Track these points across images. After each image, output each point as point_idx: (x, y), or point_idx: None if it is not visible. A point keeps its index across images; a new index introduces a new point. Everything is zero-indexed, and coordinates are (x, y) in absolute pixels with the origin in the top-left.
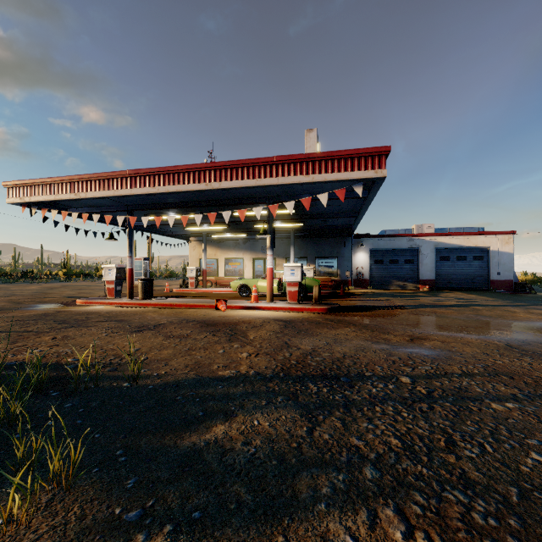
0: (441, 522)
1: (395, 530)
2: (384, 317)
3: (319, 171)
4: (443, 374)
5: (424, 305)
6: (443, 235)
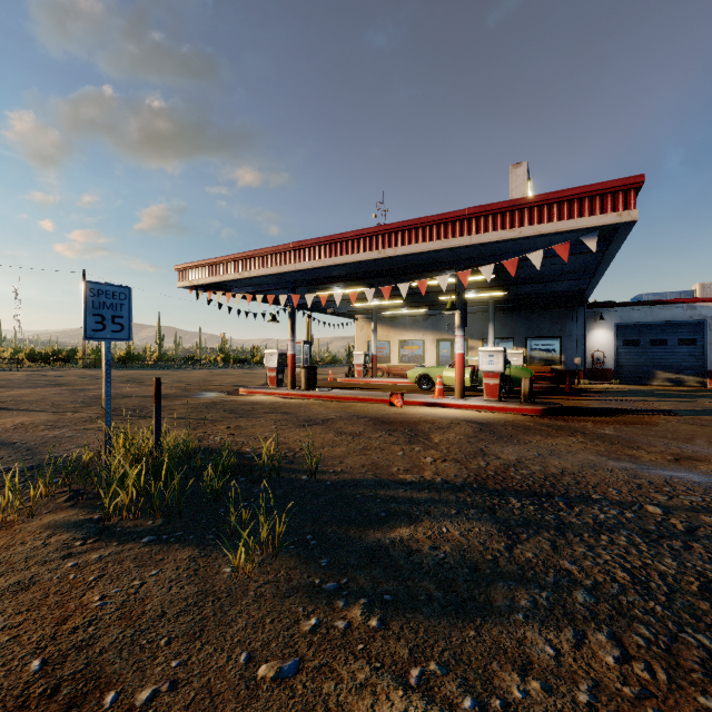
0: (670, 660)
1: (606, 652)
2: (634, 425)
3: (530, 222)
4: None
5: (711, 411)
6: None
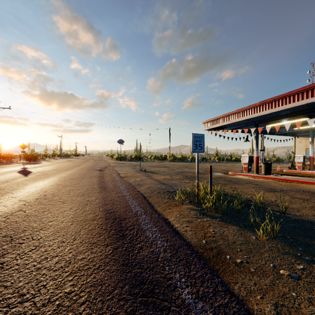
0: None
1: None
2: None
3: None
4: None
5: None
6: None
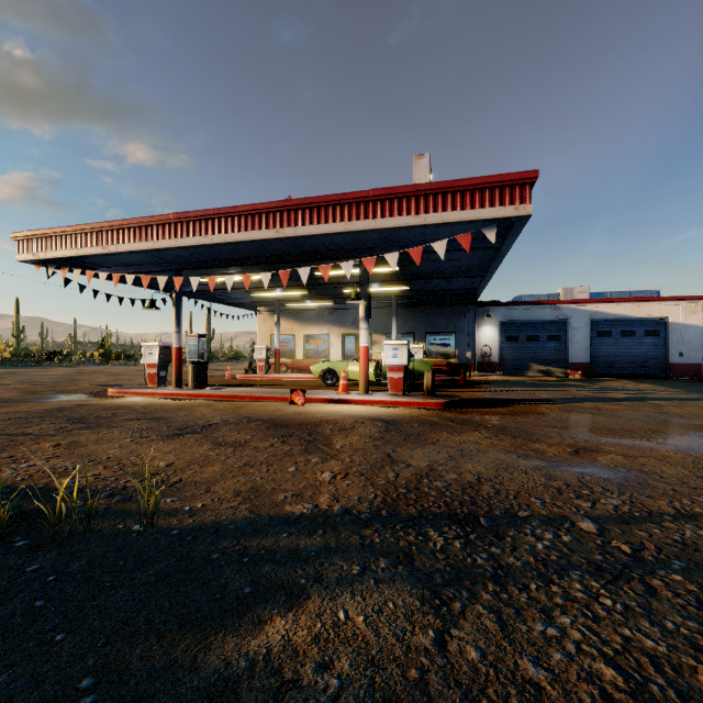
0: None
1: None
2: (526, 415)
3: (434, 209)
4: (646, 515)
5: (581, 398)
6: (602, 302)
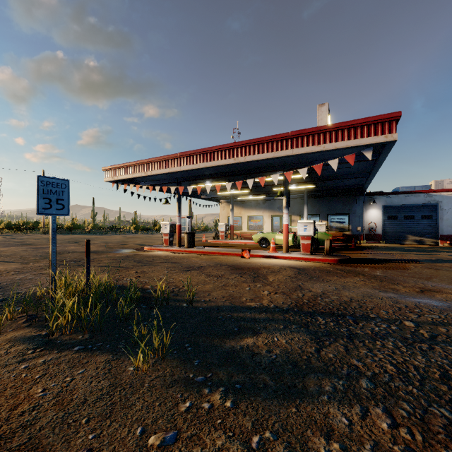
0: (424, 426)
1: (382, 422)
2: (395, 269)
3: (330, 140)
4: (450, 323)
5: (442, 260)
6: None
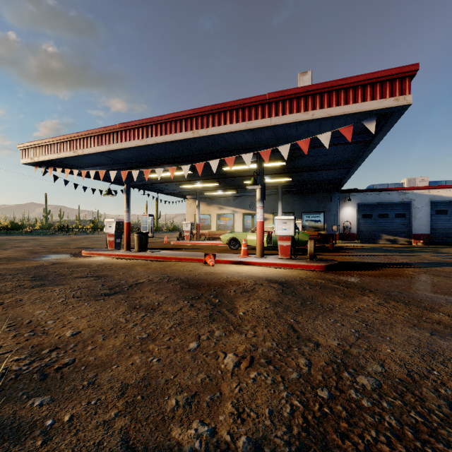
0: None
1: None
2: (399, 278)
3: (321, 106)
4: None
5: (436, 263)
6: (439, 188)
